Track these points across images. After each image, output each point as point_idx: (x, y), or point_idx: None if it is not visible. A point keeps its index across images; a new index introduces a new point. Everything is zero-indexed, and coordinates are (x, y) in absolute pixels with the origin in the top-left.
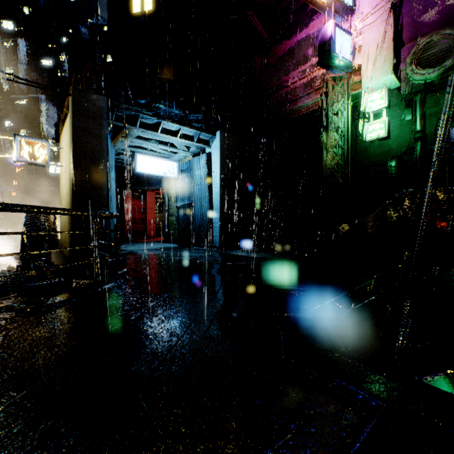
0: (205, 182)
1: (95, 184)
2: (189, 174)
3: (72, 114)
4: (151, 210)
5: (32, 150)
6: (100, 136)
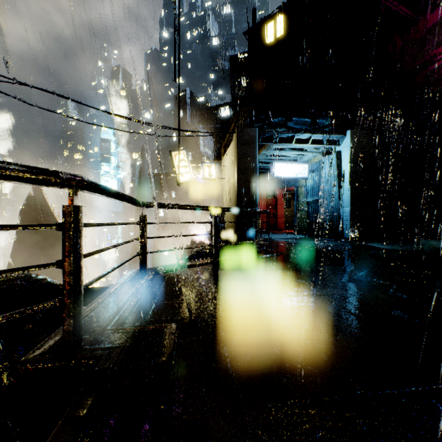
0: (334, 179)
1: (249, 190)
2: (318, 173)
3: (237, 145)
4: (280, 205)
5: (209, 170)
6: (252, 156)
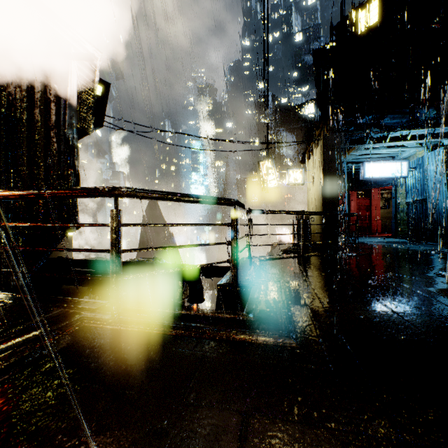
0: (442, 176)
1: (336, 194)
2: (420, 170)
3: (322, 152)
4: (375, 206)
5: (294, 176)
6: (339, 161)
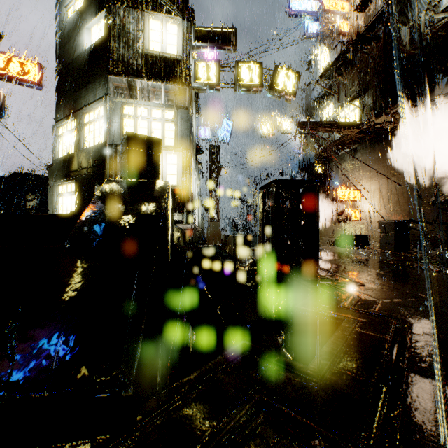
0: None
1: None
2: None
3: None
4: None
5: None
6: None
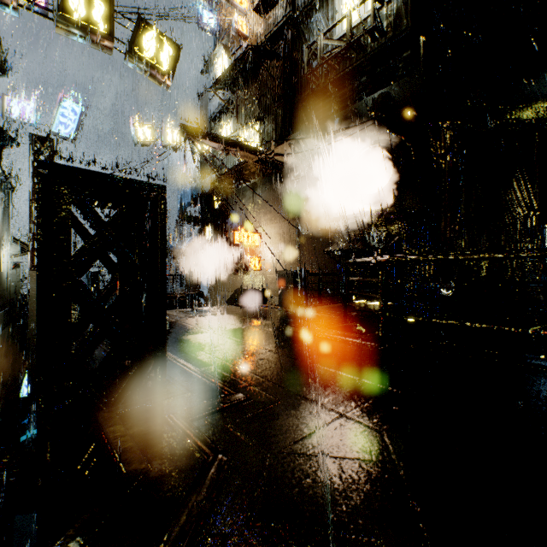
0: None
1: None
2: None
3: None
4: None
5: None
6: None
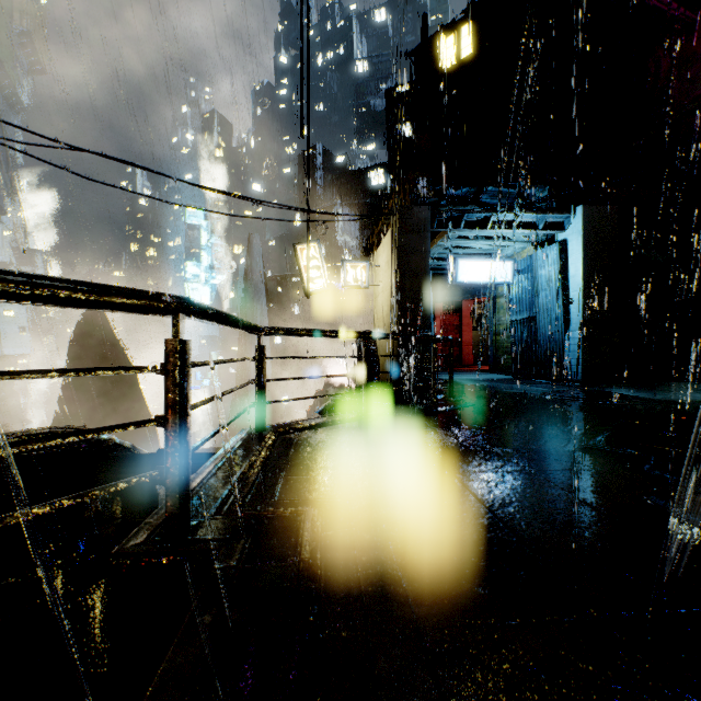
0: (556, 285)
1: (418, 304)
2: (529, 275)
3: (398, 234)
4: (467, 327)
5: (355, 273)
6: (423, 251)
